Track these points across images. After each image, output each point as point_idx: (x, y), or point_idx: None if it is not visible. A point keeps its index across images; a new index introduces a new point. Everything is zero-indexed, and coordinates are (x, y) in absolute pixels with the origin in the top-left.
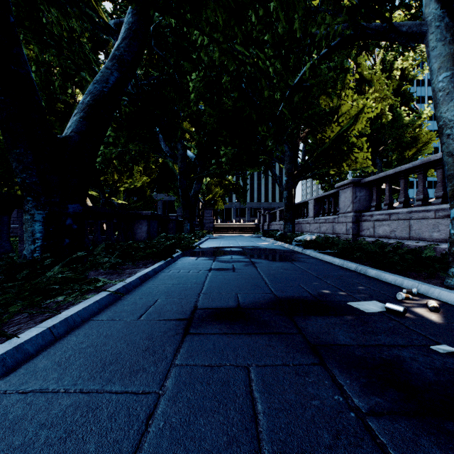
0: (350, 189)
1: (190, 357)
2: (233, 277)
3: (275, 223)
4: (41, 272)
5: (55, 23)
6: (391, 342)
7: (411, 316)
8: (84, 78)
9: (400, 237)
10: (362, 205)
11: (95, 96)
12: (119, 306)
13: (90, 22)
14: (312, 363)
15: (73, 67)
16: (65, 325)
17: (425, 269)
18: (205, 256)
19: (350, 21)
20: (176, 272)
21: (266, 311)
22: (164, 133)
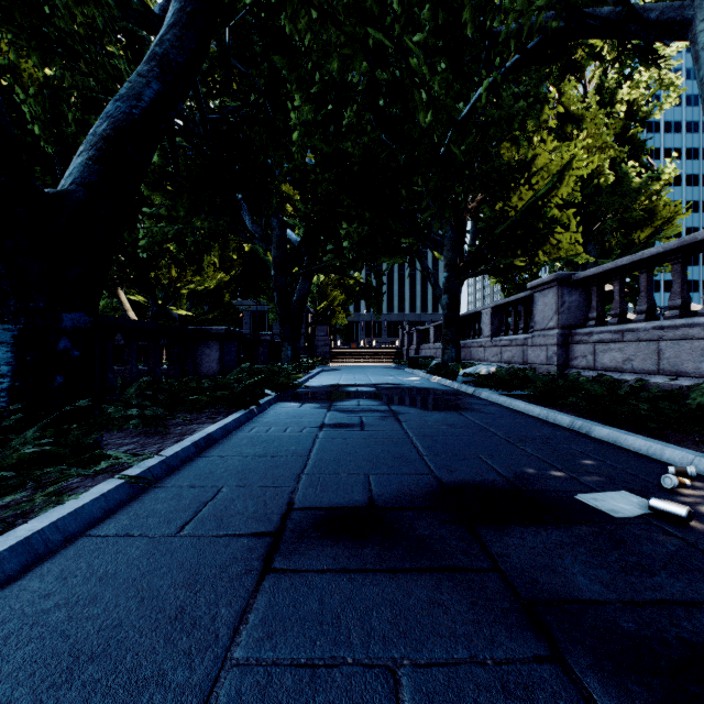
0: (553, 290)
1: (268, 639)
2: (360, 441)
3: (428, 347)
4: (4, 439)
5: (64, 12)
6: (687, 593)
7: (703, 525)
8: None
9: (641, 371)
10: (573, 317)
11: (117, 121)
12: (147, 504)
13: (118, 5)
14: (535, 657)
15: (97, 88)
16: (23, 554)
17: (701, 428)
18: (314, 401)
19: (560, 4)
20: (264, 430)
21: (423, 515)
22: (250, 202)
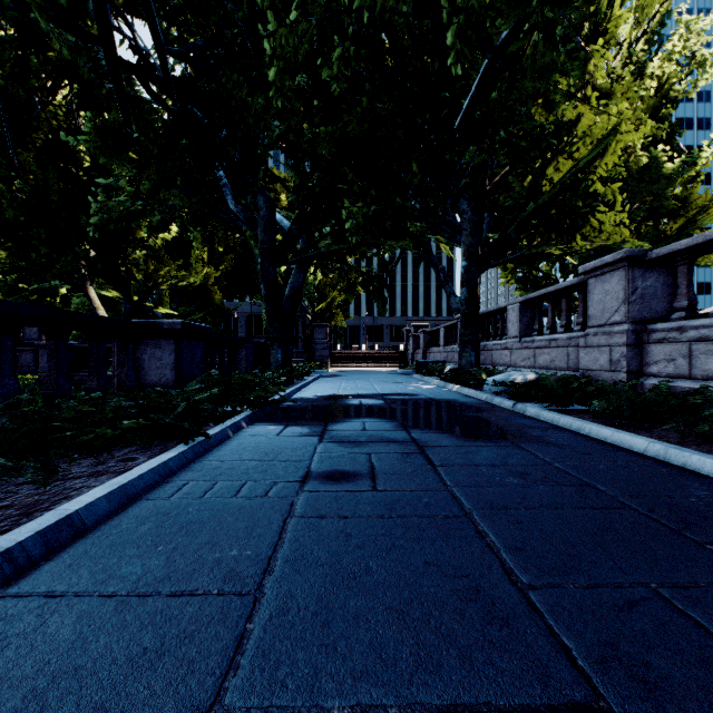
0: (619, 272)
1: None
2: (374, 526)
3: (437, 350)
4: None
5: None
6: None
7: None
8: (66, 58)
9: None
10: (647, 307)
11: None
12: None
13: None
14: None
15: None
16: None
17: None
18: (302, 422)
19: None
20: (200, 490)
21: None
22: (234, 181)
